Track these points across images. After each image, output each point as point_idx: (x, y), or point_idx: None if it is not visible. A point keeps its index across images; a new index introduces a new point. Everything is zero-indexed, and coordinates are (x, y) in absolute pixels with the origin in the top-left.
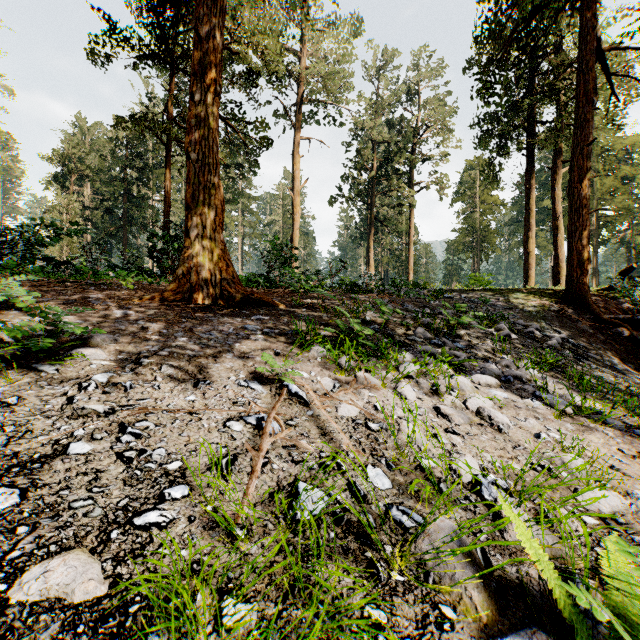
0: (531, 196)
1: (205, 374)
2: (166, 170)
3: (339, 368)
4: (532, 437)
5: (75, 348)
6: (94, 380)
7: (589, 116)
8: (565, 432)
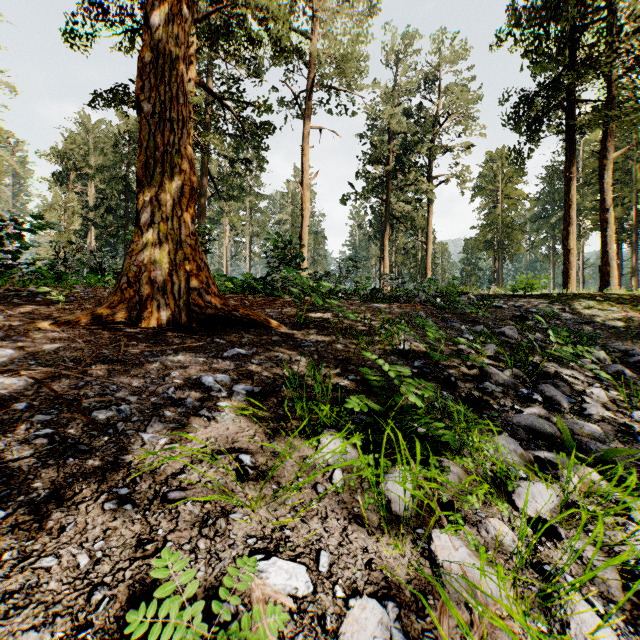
0: (572, 186)
1: None
2: None
3: (389, 531)
4: None
5: None
6: None
7: None
8: None
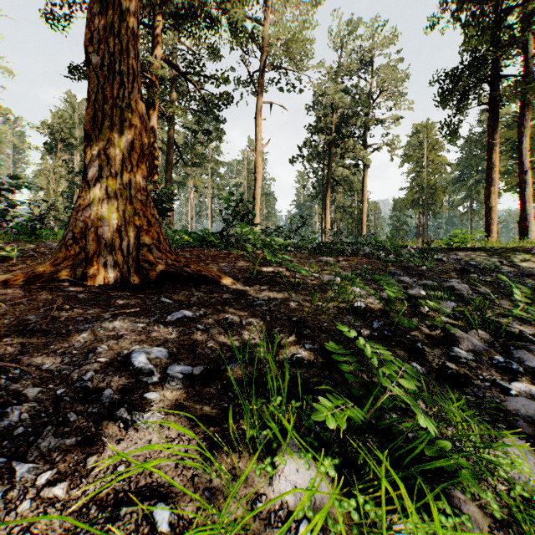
0: (493, 151)
1: None
2: None
3: None
4: None
5: None
6: None
7: None
8: None
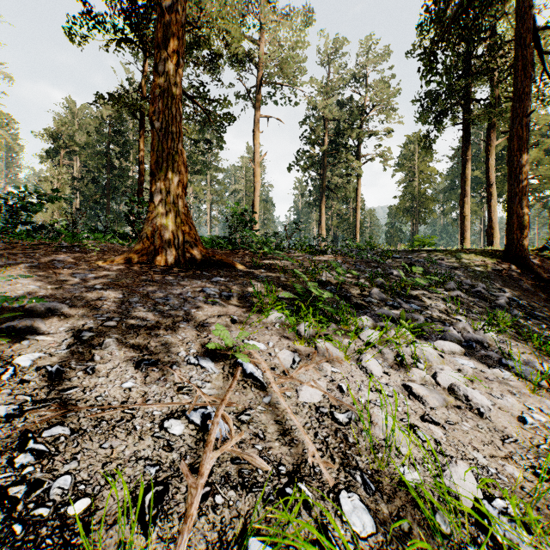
0: (466, 166)
1: (152, 349)
2: (140, 143)
3: (298, 337)
4: (516, 421)
5: (14, 319)
6: (14, 365)
7: (528, 89)
8: (548, 412)
